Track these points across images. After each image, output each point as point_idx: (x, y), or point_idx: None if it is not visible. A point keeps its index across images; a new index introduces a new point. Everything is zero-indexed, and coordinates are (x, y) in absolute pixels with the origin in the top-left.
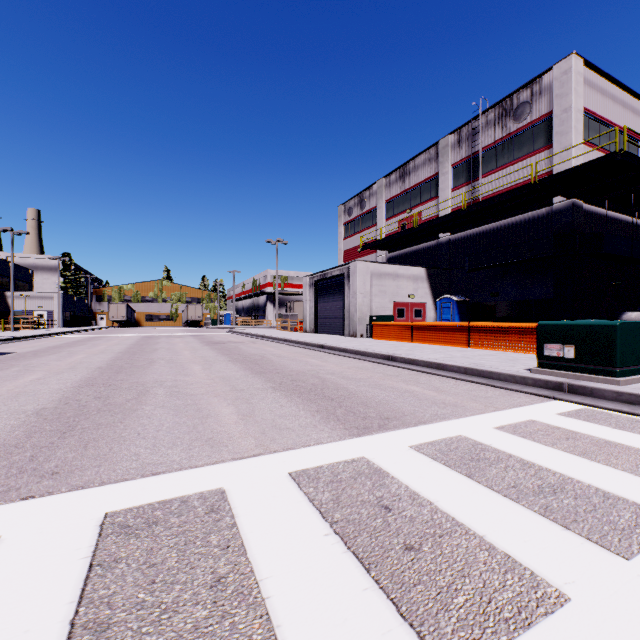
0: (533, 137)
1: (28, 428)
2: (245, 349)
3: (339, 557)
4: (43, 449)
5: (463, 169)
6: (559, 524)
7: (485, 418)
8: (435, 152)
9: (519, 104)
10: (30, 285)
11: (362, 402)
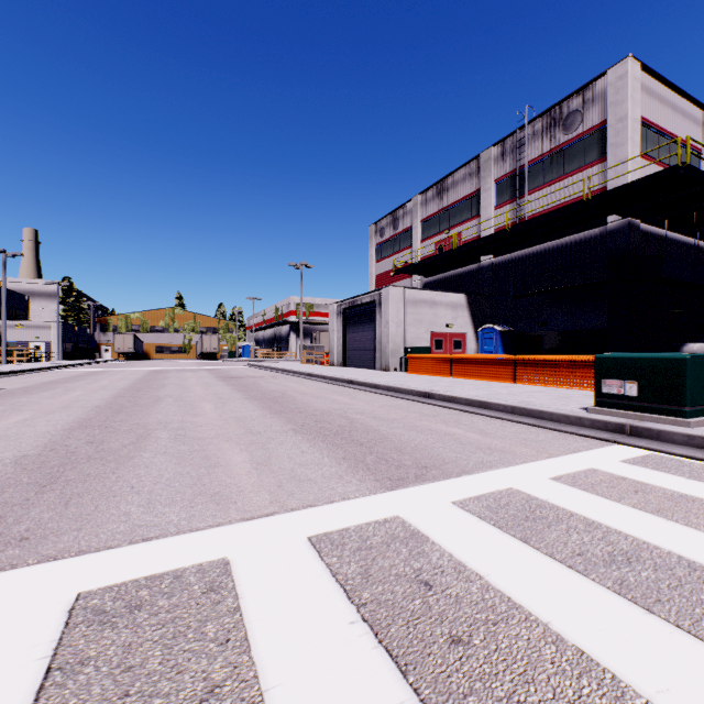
0: (585, 149)
1: (2, 480)
2: (264, 385)
3: (368, 655)
4: (15, 507)
5: (507, 185)
6: (640, 605)
7: (538, 466)
8: (476, 166)
9: (569, 113)
10: (26, 313)
11: (396, 447)
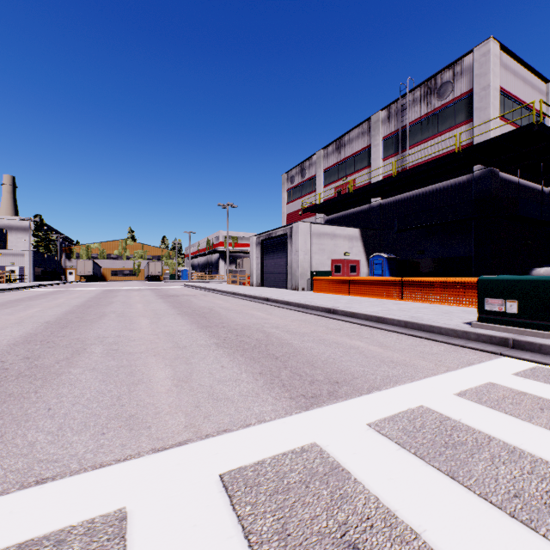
0: (455, 112)
1: None
2: (196, 302)
3: None
4: None
5: (392, 141)
6: None
7: (441, 381)
8: (367, 126)
9: (442, 83)
10: (4, 243)
11: (308, 361)
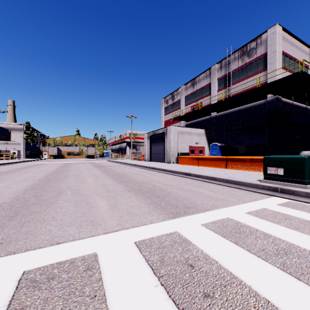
0: (257, 65)
1: None
2: (115, 169)
3: (164, 303)
4: None
5: (223, 81)
6: (293, 276)
7: (240, 207)
8: (209, 72)
9: (250, 49)
10: (9, 137)
11: (174, 198)
